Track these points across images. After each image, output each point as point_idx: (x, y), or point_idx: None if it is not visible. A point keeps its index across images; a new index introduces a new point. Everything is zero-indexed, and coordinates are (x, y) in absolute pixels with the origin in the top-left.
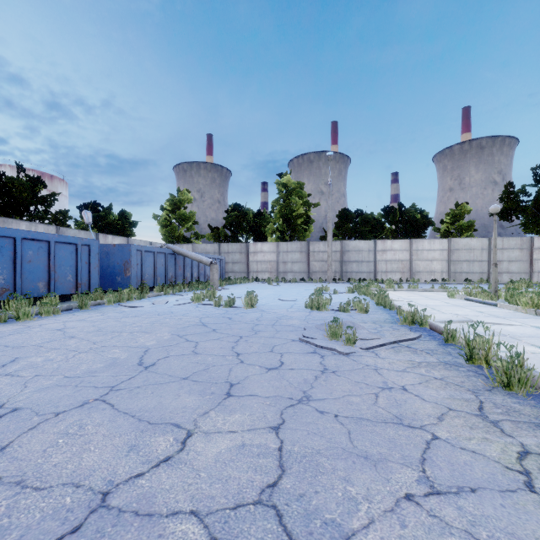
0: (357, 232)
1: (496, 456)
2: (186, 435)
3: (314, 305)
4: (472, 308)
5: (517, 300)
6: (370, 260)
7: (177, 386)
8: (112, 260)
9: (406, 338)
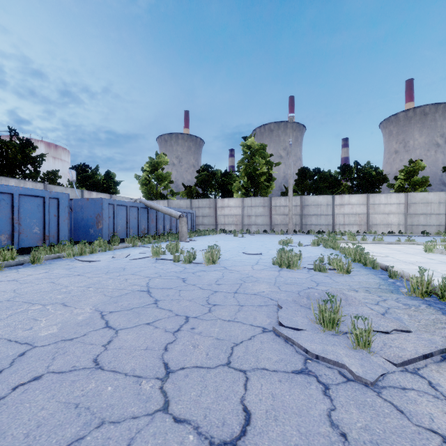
0: (315, 188)
1: None
2: None
3: (283, 262)
4: None
5: None
6: (329, 213)
7: None
8: (86, 213)
9: None
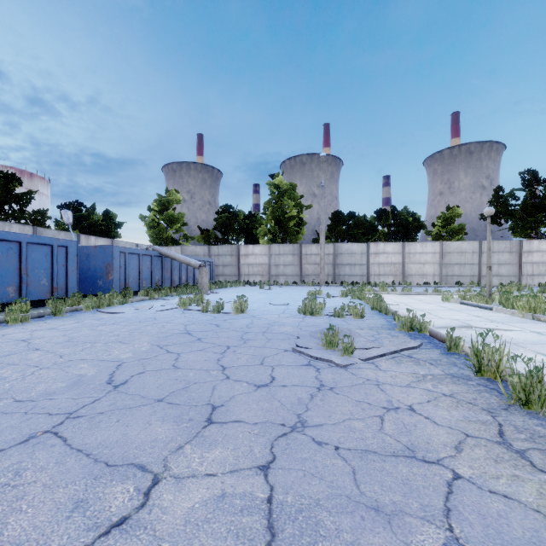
0: (350, 235)
1: (534, 503)
2: (151, 482)
3: (307, 310)
4: (468, 312)
5: (514, 304)
6: (363, 263)
7: (149, 411)
8: (93, 262)
9: (406, 347)
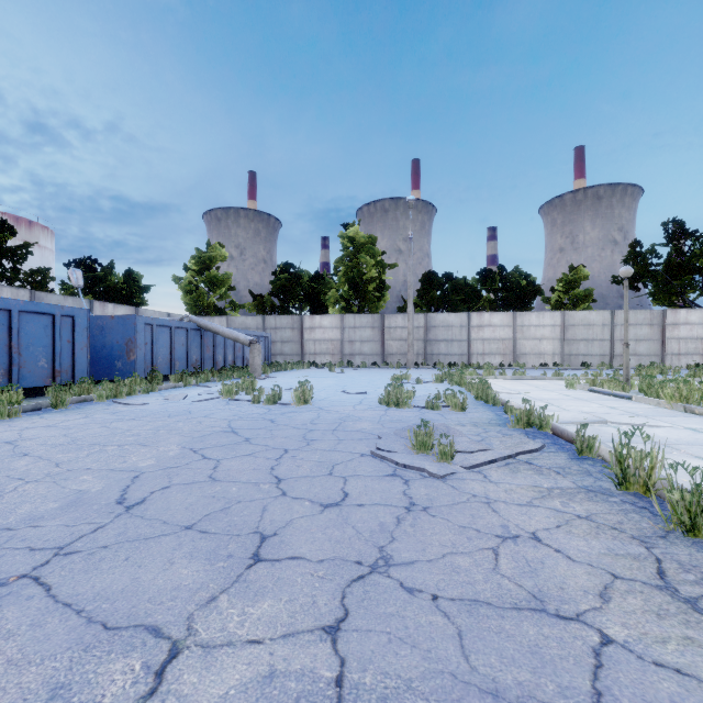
0: (445, 302)
1: None
2: (166, 655)
3: (391, 401)
4: (600, 402)
5: (660, 392)
6: (463, 338)
7: (172, 544)
8: (109, 337)
9: (524, 450)
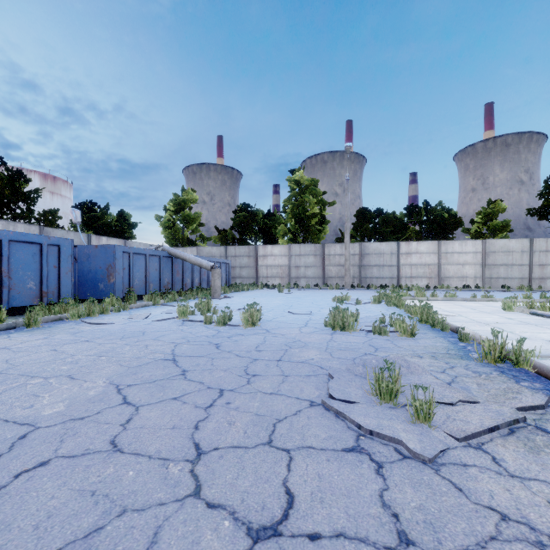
0: (377, 233)
1: None
2: None
3: (337, 324)
4: None
5: None
6: (393, 264)
7: None
8: (94, 263)
9: (524, 405)
